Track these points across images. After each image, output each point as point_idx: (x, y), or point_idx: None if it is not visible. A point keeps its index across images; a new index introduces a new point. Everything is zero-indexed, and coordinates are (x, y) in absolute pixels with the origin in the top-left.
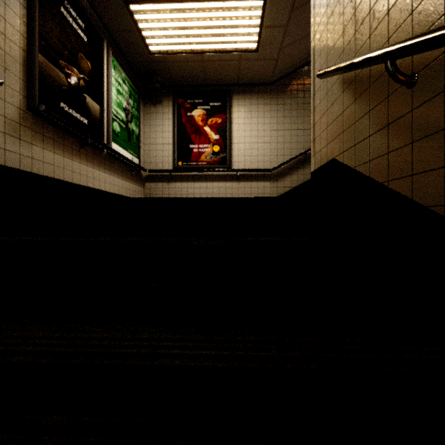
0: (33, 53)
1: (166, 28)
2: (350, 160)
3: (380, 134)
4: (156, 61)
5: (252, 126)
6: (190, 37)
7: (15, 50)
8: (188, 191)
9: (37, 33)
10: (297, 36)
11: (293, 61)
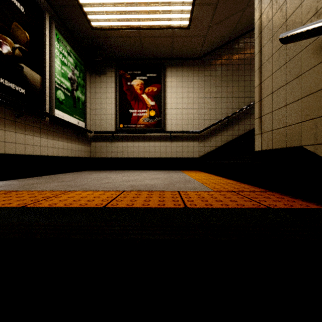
0: None
1: (105, 4)
2: None
3: None
4: (98, 36)
5: (183, 94)
6: (128, 14)
7: None
8: (128, 149)
9: None
10: (225, 15)
11: (218, 39)
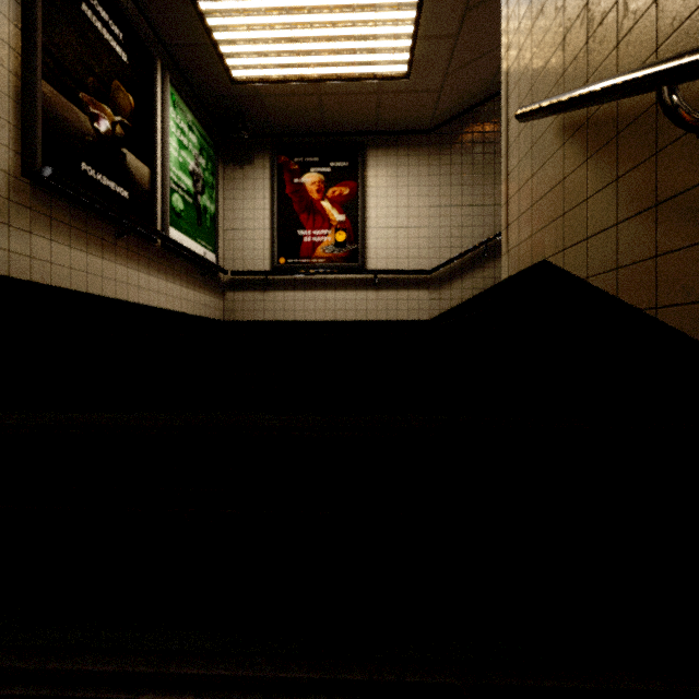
0: (33, 80)
1: (259, 41)
2: (576, 264)
3: (640, 221)
4: (242, 95)
5: (400, 200)
6: (298, 56)
7: (1, 74)
8: (296, 306)
9: (40, 47)
10: (474, 53)
11: (465, 94)
